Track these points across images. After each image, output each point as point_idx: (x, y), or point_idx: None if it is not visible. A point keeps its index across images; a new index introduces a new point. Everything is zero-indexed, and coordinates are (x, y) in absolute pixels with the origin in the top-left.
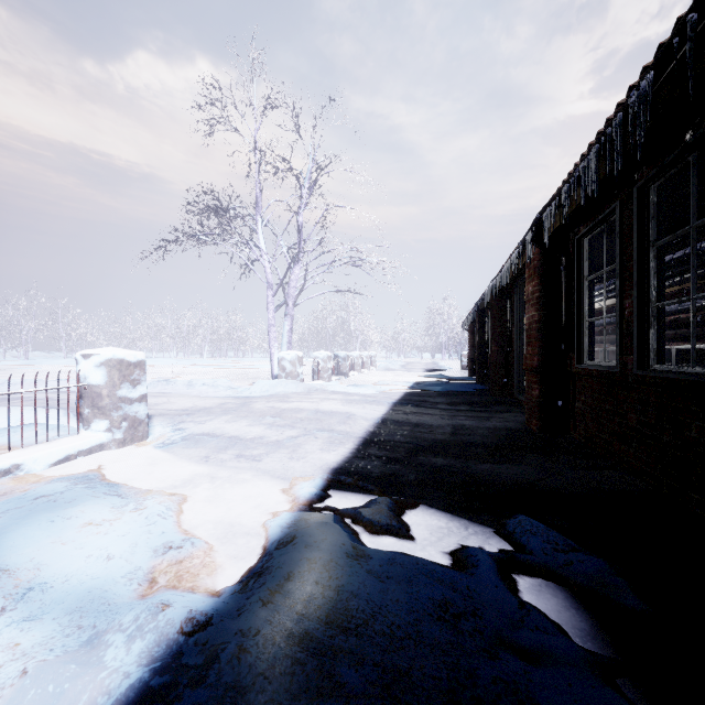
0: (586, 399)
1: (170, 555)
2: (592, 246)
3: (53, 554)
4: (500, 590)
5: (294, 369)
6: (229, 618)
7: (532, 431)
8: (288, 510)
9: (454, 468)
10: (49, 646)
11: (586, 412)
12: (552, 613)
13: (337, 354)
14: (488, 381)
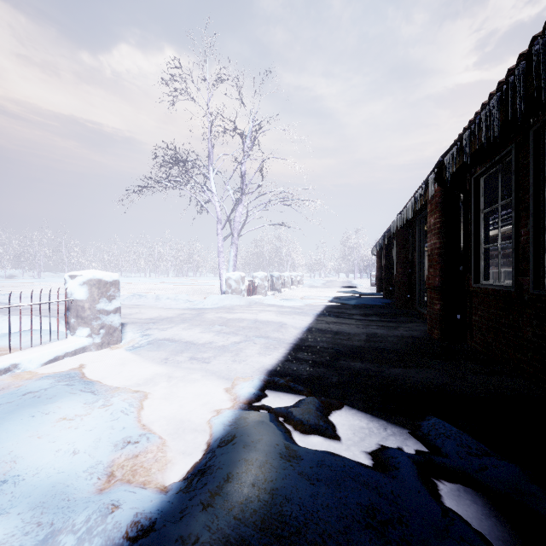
0: (482, 313)
1: (127, 450)
2: (487, 184)
3: (29, 448)
4: (423, 496)
5: (238, 286)
6: (172, 522)
7: (434, 339)
8: (230, 408)
9: (370, 372)
10: None
11: (482, 324)
12: (473, 520)
13: (272, 274)
14: (393, 296)
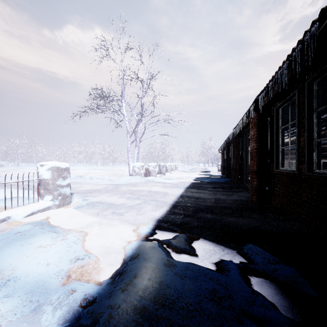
0: (280, 186)
1: (78, 263)
2: (283, 112)
3: (21, 262)
4: (242, 284)
5: (139, 171)
6: (105, 298)
7: (253, 201)
8: (135, 240)
9: (216, 220)
10: (14, 312)
11: (280, 192)
12: (269, 296)
13: (160, 164)
14: (231, 177)
